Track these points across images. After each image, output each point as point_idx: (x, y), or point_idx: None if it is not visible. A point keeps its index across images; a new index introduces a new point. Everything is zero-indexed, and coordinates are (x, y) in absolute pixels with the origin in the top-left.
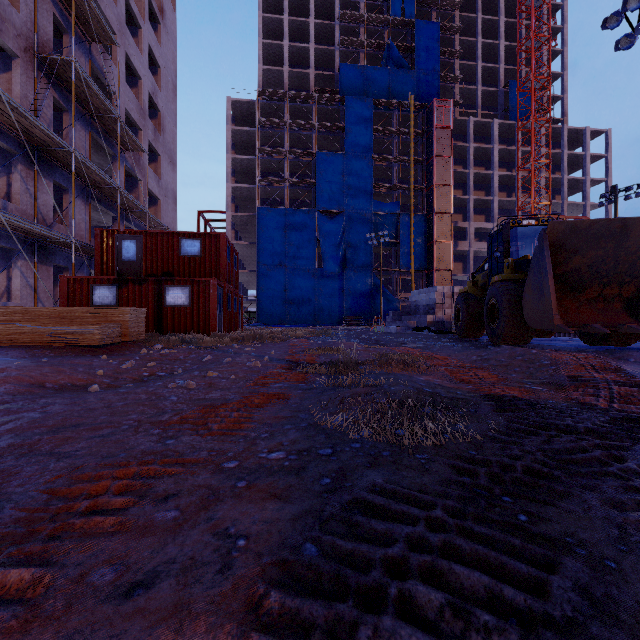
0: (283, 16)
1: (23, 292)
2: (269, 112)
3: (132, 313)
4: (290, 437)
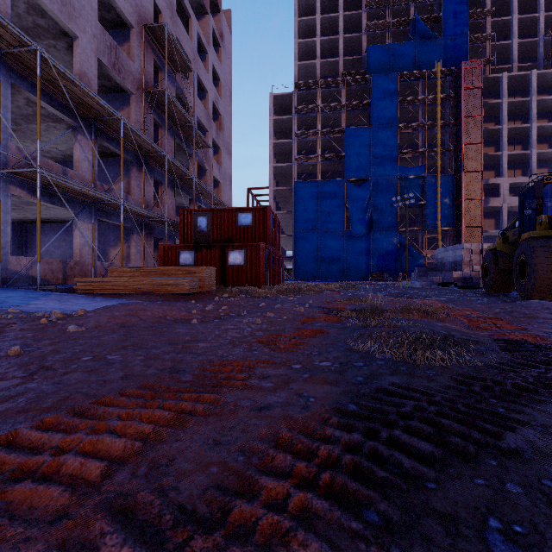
0: (315, 16)
1: (136, 256)
2: (304, 100)
3: (207, 271)
4: (333, 355)
